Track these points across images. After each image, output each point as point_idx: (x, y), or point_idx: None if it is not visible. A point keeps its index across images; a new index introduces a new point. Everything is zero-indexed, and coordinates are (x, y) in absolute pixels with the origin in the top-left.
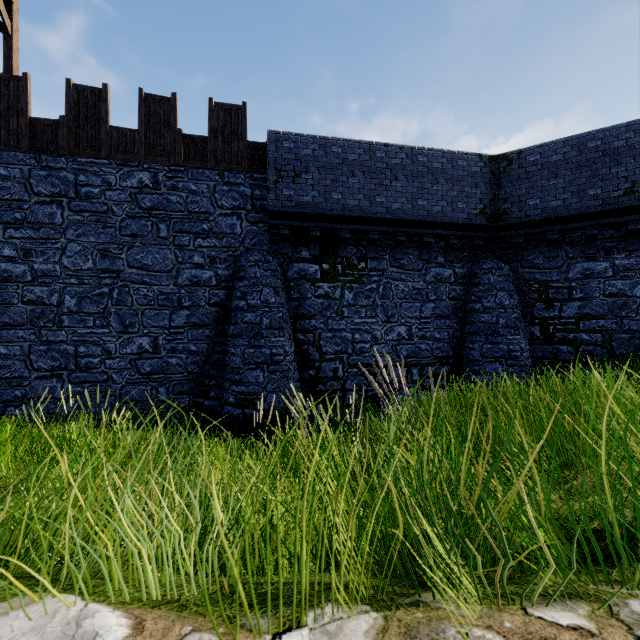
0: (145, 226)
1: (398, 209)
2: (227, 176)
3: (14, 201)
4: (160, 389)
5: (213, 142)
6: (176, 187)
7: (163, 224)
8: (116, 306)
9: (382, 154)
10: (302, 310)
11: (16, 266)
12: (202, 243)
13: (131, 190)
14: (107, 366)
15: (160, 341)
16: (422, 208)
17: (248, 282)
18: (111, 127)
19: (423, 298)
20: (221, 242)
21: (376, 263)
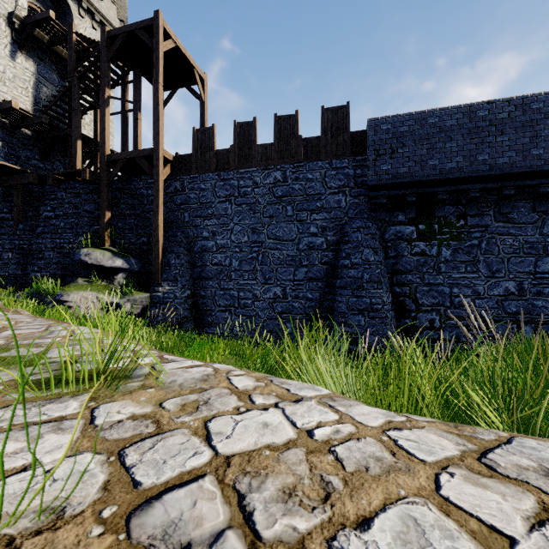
0: (278, 209)
1: (504, 163)
2: (334, 163)
3: (208, 203)
4: (287, 324)
5: (324, 139)
6: (298, 178)
7: (289, 206)
8: (260, 266)
9: (484, 112)
10: (398, 266)
11: (209, 242)
12: (316, 217)
13: (269, 185)
14: (255, 306)
15: (287, 290)
16: (537, 157)
17: (351, 245)
18: (258, 145)
19: (539, 252)
20: (330, 215)
21: (477, 220)
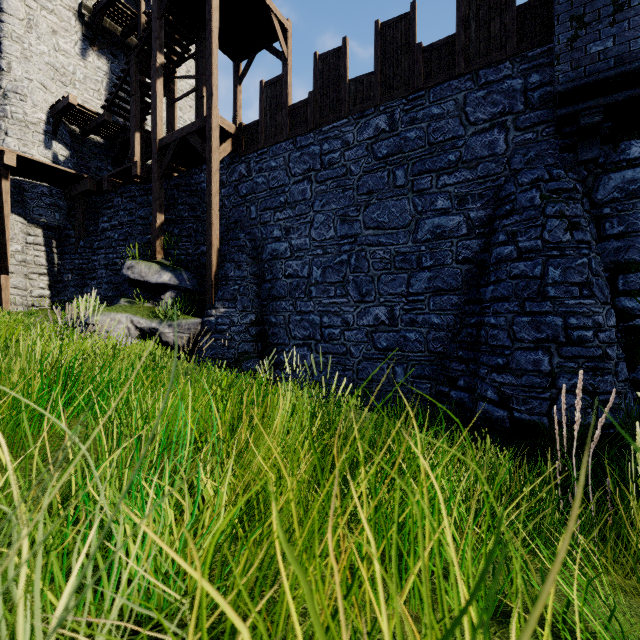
0: (381, 178)
1: None
2: (483, 75)
3: (279, 187)
4: (397, 369)
5: (462, 37)
6: (415, 119)
7: (400, 170)
8: (353, 273)
9: None
10: (630, 255)
11: (281, 245)
12: (447, 181)
13: (367, 142)
14: (346, 338)
15: (397, 311)
16: None
17: (518, 216)
18: (349, 81)
19: None
20: (474, 172)
21: None
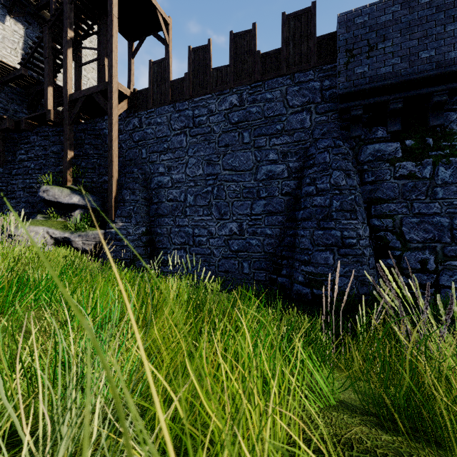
0: (234, 137)
1: None
2: (297, 77)
3: (163, 137)
4: (244, 264)
5: (285, 51)
6: (255, 100)
7: (246, 132)
8: (215, 200)
9: None
10: (377, 194)
11: (164, 178)
12: (276, 142)
13: (225, 112)
14: (210, 243)
15: (244, 226)
16: None
17: (317, 168)
18: (212, 69)
19: None
20: (292, 138)
21: None
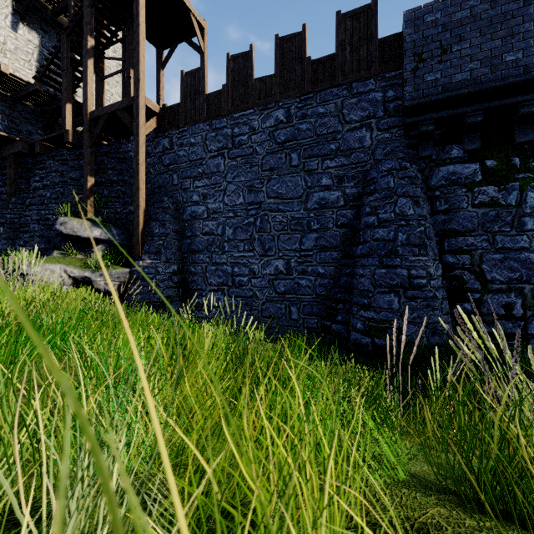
0: (280, 159)
1: None
2: (355, 87)
3: (198, 160)
4: (292, 308)
5: (340, 56)
6: (305, 115)
7: (294, 153)
8: (258, 233)
9: None
10: (452, 225)
11: (199, 208)
12: (329, 164)
13: (269, 129)
14: (252, 284)
15: (292, 263)
16: None
17: (379, 194)
18: (255, 80)
19: None
20: (349, 159)
21: None
